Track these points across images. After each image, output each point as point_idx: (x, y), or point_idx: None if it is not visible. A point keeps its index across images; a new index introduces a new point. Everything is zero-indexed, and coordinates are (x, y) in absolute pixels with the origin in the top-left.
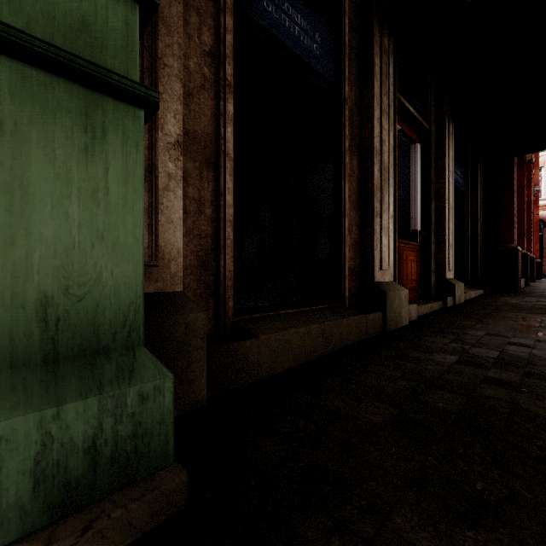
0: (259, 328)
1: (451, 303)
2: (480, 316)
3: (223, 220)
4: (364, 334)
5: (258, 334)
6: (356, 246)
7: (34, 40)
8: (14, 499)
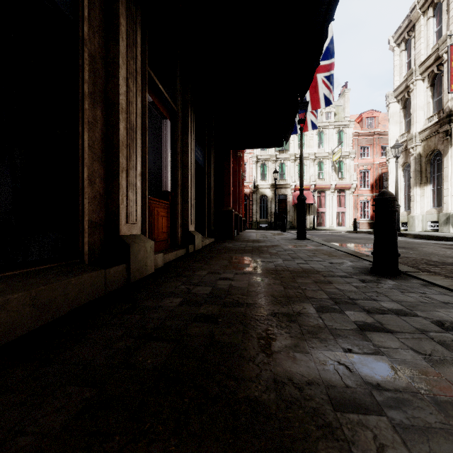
0: None
1: (192, 249)
2: (208, 258)
3: None
4: (103, 290)
5: None
6: (100, 199)
7: None
8: None
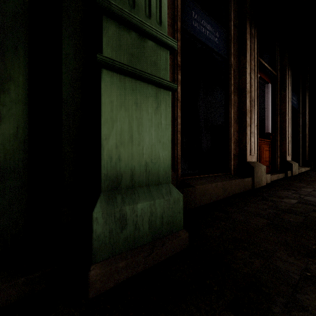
0: (194, 183)
1: (290, 174)
2: (309, 181)
3: (176, 131)
4: (243, 189)
5: (194, 185)
6: (236, 142)
7: (146, 74)
8: (144, 230)
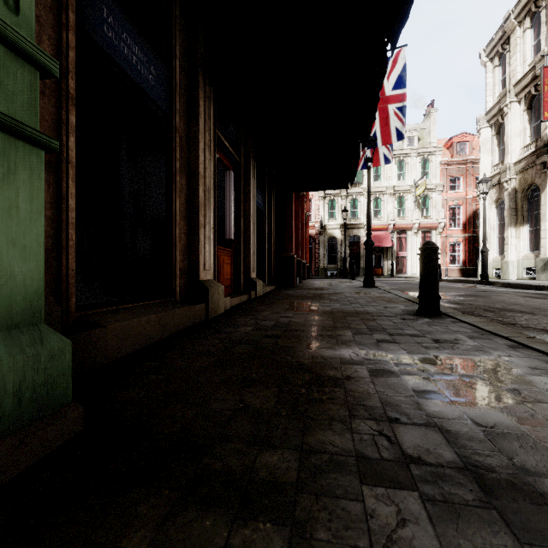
0: (105, 320)
1: (254, 296)
2: (270, 303)
3: (65, 222)
4: (192, 321)
5: (105, 325)
6: (185, 251)
7: None
8: None
